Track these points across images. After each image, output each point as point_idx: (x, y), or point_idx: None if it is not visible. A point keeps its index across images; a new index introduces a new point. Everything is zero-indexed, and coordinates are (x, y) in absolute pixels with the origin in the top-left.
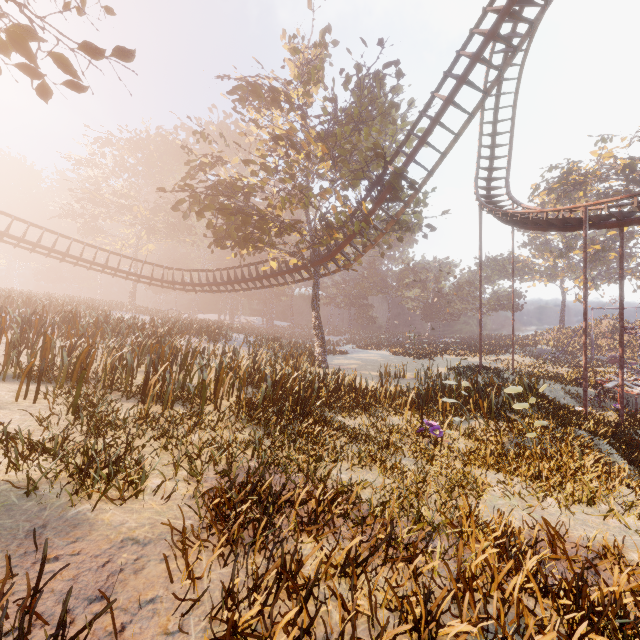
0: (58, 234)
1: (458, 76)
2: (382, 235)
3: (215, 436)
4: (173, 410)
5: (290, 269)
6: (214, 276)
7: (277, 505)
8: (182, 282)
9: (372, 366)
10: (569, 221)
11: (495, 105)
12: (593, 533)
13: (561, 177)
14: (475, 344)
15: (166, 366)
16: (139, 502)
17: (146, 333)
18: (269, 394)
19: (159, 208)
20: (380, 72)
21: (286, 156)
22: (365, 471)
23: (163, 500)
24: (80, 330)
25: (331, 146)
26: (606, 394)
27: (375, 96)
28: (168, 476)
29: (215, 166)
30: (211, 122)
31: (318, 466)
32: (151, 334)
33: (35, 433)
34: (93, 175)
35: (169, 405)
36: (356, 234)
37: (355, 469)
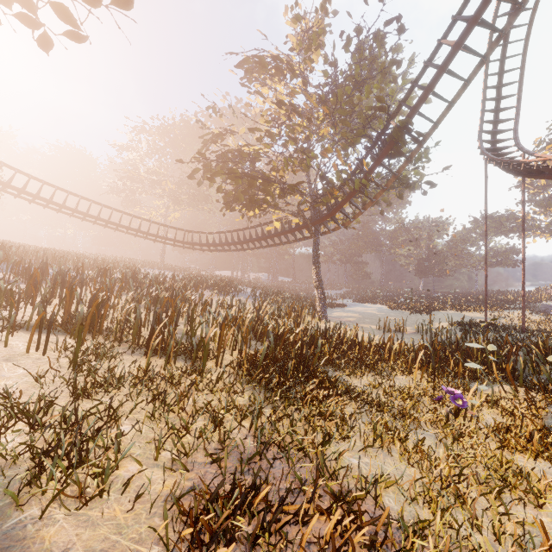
0: (102, 205)
1: (469, 17)
2: (382, 192)
3: (210, 402)
4: (175, 365)
5: (292, 228)
6: (226, 237)
7: (276, 529)
8: (199, 243)
9: (370, 319)
10: None
11: (501, 55)
12: None
13: None
14: (472, 299)
15: (172, 319)
16: (101, 505)
17: (164, 287)
18: (271, 350)
19: (182, 182)
20: (381, 31)
21: (288, 119)
22: (382, 453)
23: (132, 502)
24: (108, 284)
25: (331, 109)
26: None
27: (375, 56)
28: (148, 459)
29: (225, 137)
30: (225, 107)
31: (327, 449)
32: (169, 288)
33: (27, 391)
34: (132, 158)
35: (171, 360)
36: (356, 191)
37: (369, 449)
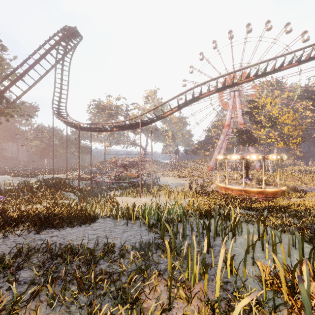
0: None
1: (29, 65)
2: None
3: None
4: None
5: None
6: None
7: None
8: None
9: None
10: (77, 127)
11: (61, 73)
12: (34, 209)
13: (97, 105)
14: (64, 169)
15: None
16: None
17: None
18: None
19: None
20: None
21: None
22: None
23: None
24: None
25: None
26: (94, 182)
27: None
28: None
29: None
30: None
31: None
32: None
33: None
34: None
35: None
36: None
37: None
